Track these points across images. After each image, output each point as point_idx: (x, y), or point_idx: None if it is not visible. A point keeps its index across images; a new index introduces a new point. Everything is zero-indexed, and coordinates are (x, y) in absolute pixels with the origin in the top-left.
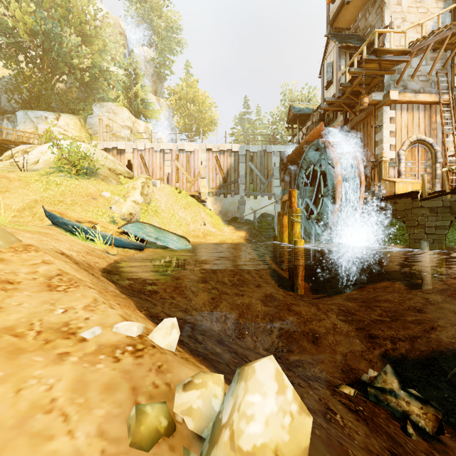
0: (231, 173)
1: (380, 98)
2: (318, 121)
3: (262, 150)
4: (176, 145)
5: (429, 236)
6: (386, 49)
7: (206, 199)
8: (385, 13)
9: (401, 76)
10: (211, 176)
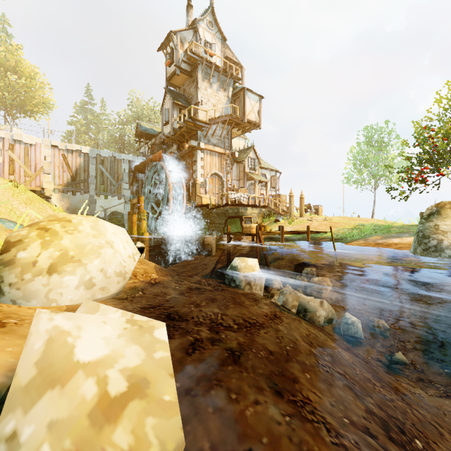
0: (80, 172)
1: (195, 145)
2: (160, 144)
3: (113, 156)
4: (10, 134)
5: (216, 229)
6: (197, 119)
7: (51, 195)
8: (199, 92)
9: (206, 134)
10: (58, 173)
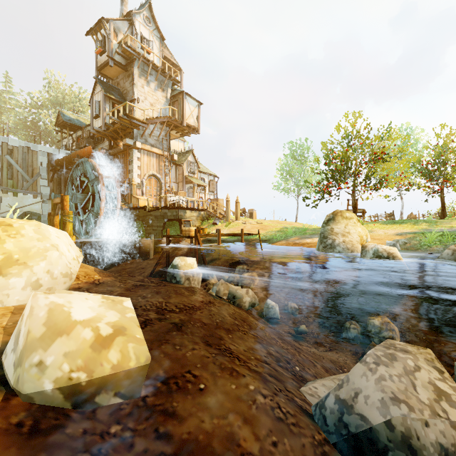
0: None
1: (131, 143)
2: (88, 138)
3: (25, 146)
4: None
5: (155, 231)
6: (133, 117)
7: None
8: (135, 89)
9: (144, 134)
10: None
